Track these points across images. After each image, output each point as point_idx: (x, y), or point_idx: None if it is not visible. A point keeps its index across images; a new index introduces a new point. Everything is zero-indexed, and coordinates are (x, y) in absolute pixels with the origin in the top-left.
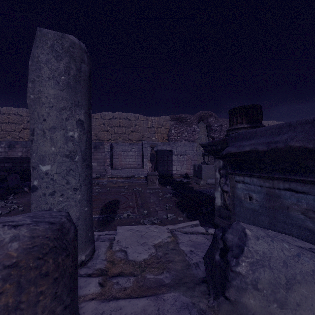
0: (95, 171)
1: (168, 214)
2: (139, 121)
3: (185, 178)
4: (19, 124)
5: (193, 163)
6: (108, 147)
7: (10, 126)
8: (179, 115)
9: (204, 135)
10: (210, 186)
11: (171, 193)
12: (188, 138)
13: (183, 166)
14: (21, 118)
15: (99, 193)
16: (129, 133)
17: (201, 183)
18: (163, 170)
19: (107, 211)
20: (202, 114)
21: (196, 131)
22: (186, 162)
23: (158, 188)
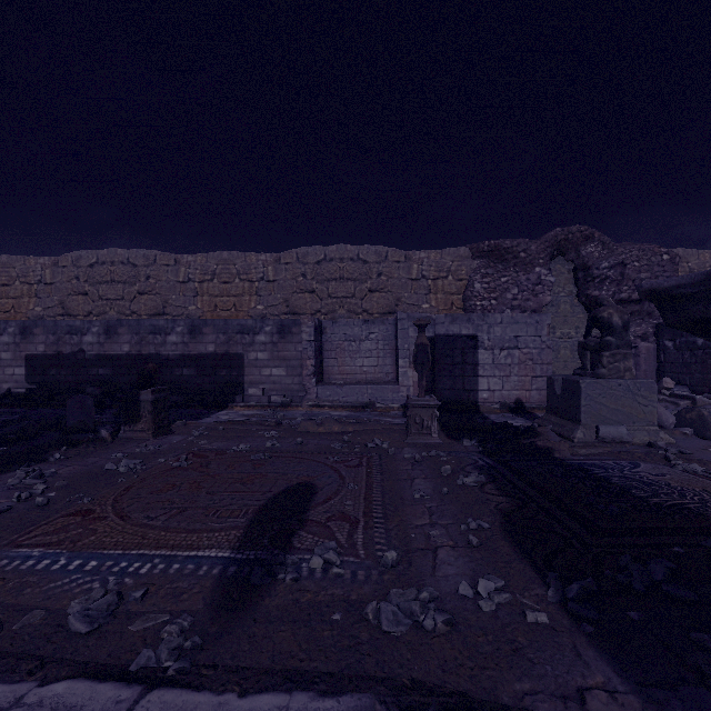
0: (282, 389)
1: (480, 582)
2: (389, 265)
3: (517, 415)
4: (131, 284)
5: (538, 372)
6: (310, 331)
7: (114, 288)
8: (495, 242)
9: (567, 293)
10: (612, 448)
11: (480, 467)
12: (522, 302)
13: (510, 380)
14: (135, 272)
15: (269, 455)
16: (364, 295)
17: (576, 438)
18: (450, 390)
19: (264, 533)
20: (561, 236)
21: (544, 284)
22: (517, 369)
23: (438, 446)
